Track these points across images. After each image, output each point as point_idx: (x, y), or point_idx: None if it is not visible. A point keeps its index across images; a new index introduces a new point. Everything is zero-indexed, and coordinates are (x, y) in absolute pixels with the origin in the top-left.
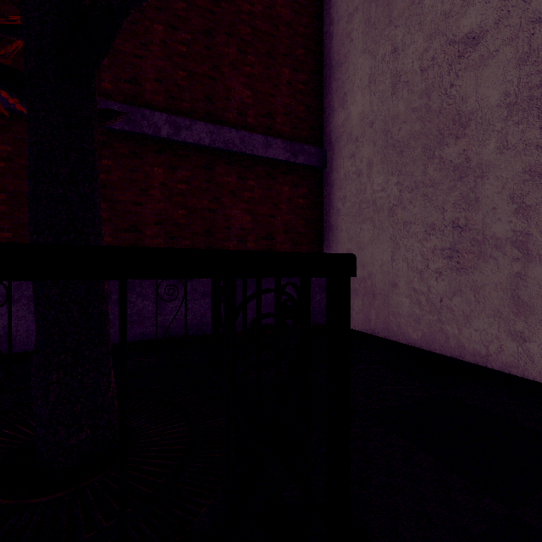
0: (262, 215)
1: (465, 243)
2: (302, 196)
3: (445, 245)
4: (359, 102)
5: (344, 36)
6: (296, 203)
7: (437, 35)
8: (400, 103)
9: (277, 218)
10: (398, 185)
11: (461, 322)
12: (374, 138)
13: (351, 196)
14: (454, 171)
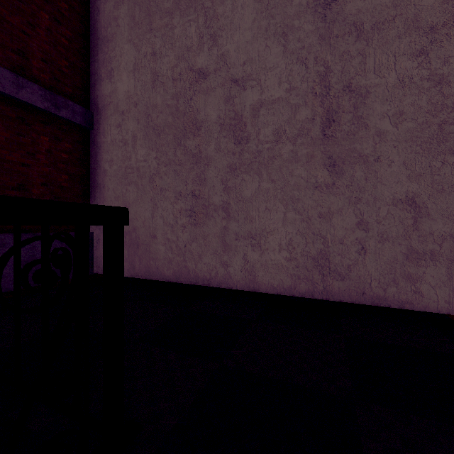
0: (12, 162)
1: (199, 207)
2: (66, 151)
3: (188, 207)
4: (125, 82)
5: (111, 17)
6: (59, 157)
7: (183, 59)
8: (158, 97)
9: (33, 168)
10: (157, 159)
11: (197, 259)
12: (138, 117)
13: (117, 160)
14: (193, 157)
